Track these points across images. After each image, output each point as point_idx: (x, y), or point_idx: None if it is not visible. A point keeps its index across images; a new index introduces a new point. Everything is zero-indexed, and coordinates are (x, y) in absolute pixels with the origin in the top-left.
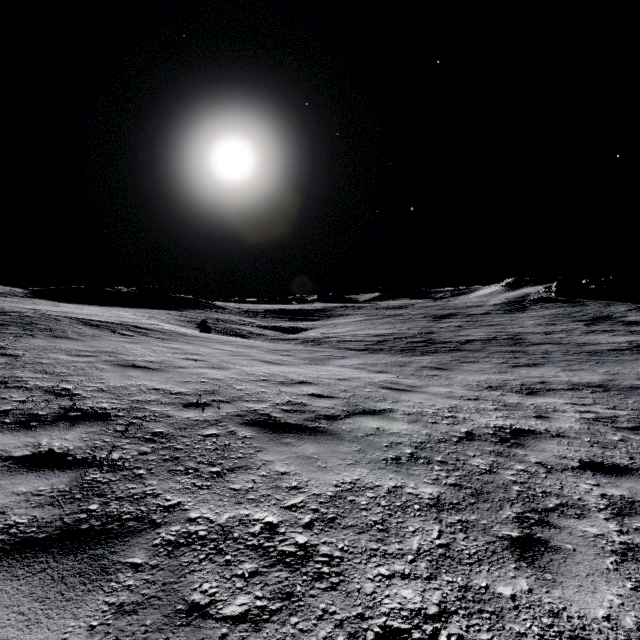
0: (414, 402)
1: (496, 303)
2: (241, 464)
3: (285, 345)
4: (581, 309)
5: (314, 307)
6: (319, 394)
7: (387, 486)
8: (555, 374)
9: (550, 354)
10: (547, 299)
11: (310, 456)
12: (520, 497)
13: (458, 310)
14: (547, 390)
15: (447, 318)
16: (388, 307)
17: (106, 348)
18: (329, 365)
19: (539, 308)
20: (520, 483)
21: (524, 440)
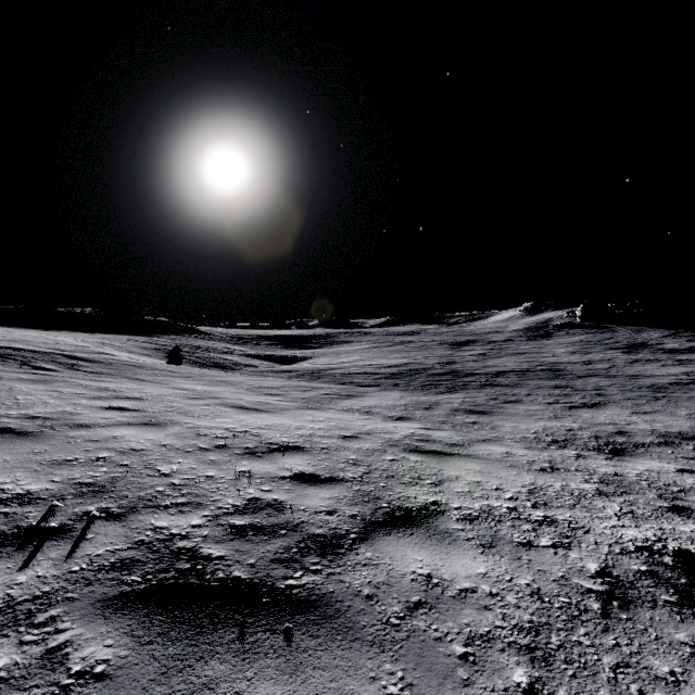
0: (467, 482)
1: (517, 329)
2: None
3: (275, 379)
4: (612, 335)
5: (315, 333)
6: (311, 474)
7: None
8: (629, 419)
9: (605, 390)
10: (572, 324)
11: None
12: None
13: (477, 336)
14: (635, 446)
15: (467, 345)
16: (398, 333)
17: None
18: (330, 409)
19: (565, 334)
20: None
21: None
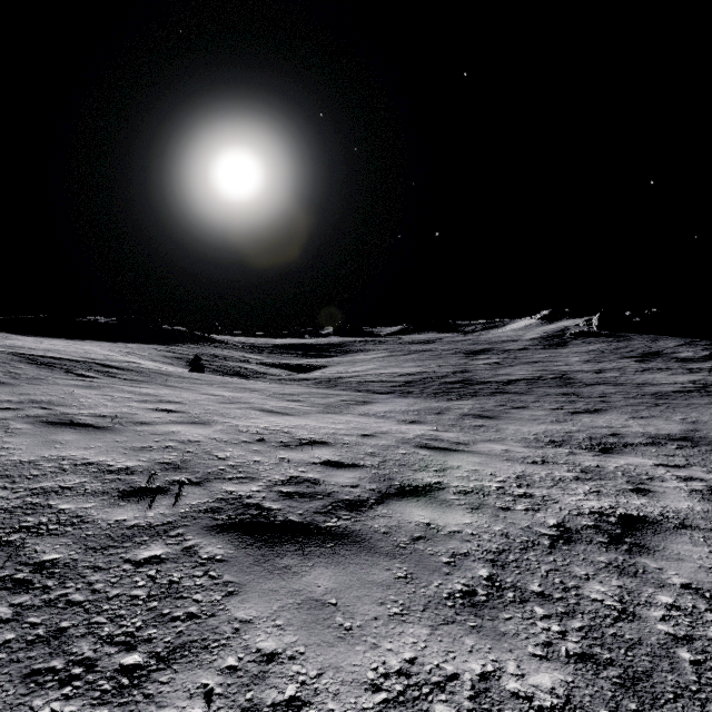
0: (467, 470)
1: (533, 337)
2: (190, 636)
3: (294, 387)
4: (627, 344)
5: (329, 341)
6: (337, 461)
7: (469, 676)
8: (625, 423)
9: (609, 397)
10: (589, 333)
11: (323, 600)
12: (704, 681)
13: (492, 345)
14: (623, 445)
15: (481, 354)
16: (413, 342)
17: (42, 396)
18: (348, 413)
19: (581, 343)
20: (686, 641)
21: (643, 537)
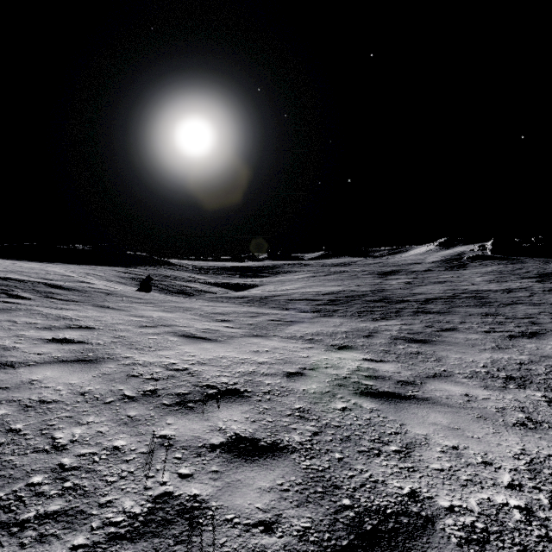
0: (442, 449)
1: (434, 260)
2: None
3: (227, 305)
4: (522, 266)
5: (264, 264)
6: (248, 439)
7: None
8: None
9: (536, 318)
10: (484, 257)
11: None
12: None
13: (400, 267)
14: None
15: (392, 275)
16: (333, 264)
17: None
18: (275, 336)
19: (478, 265)
20: None
21: None
